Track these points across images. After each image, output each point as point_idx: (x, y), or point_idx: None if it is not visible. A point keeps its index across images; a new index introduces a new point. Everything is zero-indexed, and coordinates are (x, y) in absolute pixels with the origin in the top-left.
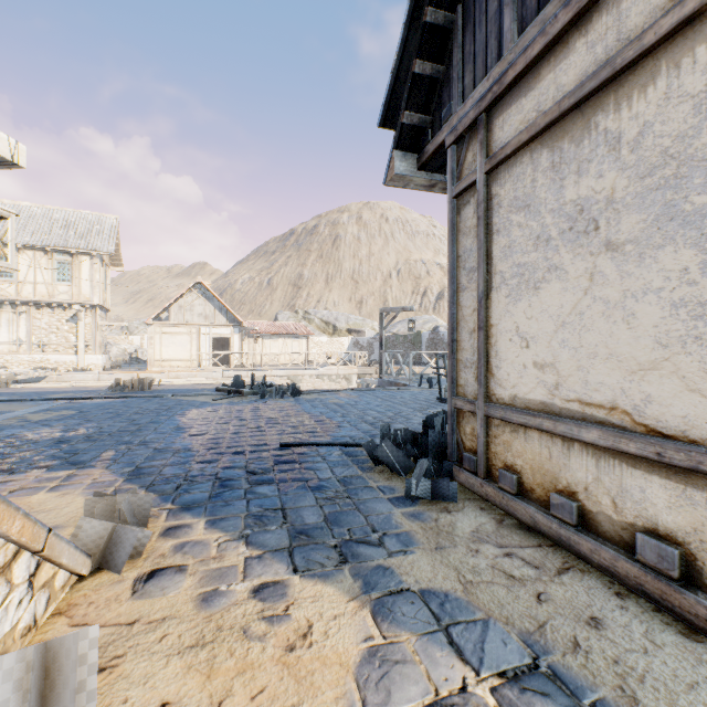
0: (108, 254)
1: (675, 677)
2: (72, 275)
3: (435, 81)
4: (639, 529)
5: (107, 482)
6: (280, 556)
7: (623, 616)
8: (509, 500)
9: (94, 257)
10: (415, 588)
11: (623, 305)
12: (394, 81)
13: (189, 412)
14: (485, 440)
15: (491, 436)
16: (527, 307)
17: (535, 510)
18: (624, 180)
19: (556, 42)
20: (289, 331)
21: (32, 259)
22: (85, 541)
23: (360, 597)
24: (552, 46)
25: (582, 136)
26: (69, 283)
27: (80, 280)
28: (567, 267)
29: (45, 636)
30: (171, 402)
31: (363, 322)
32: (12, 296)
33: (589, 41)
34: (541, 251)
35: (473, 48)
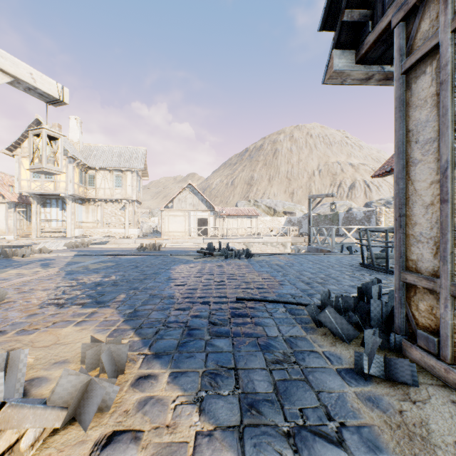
0: (140, 170)
1: None
2: (122, 183)
3: None
4: None
5: (112, 321)
6: (229, 437)
7: None
8: None
9: (133, 172)
10: None
11: None
12: None
13: (178, 267)
14: (451, 322)
15: None
16: None
17: None
18: None
19: None
20: (245, 214)
21: (103, 175)
22: (62, 394)
23: None
24: None
25: None
26: (120, 188)
27: (126, 185)
28: None
29: None
30: (169, 259)
31: (294, 206)
32: (94, 196)
33: None
34: None
35: None
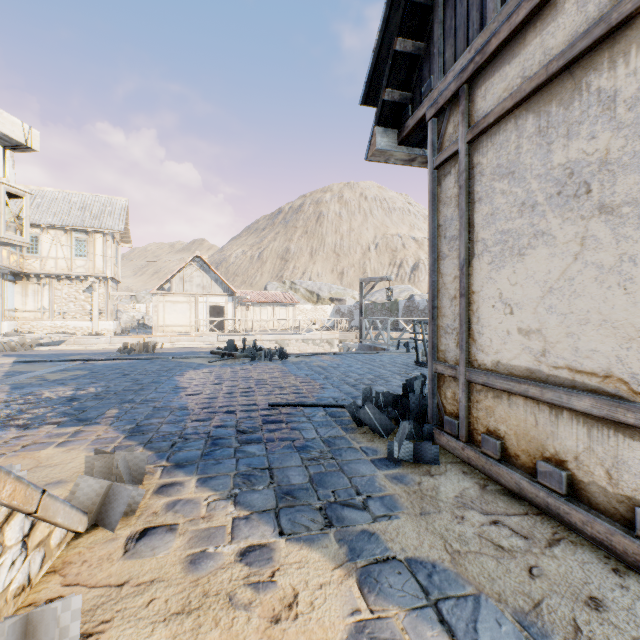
0: (119, 232)
1: None
2: (88, 251)
3: (416, 58)
4: (637, 503)
5: (109, 438)
6: (266, 517)
7: (625, 597)
8: (492, 466)
9: (106, 235)
10: (402, 556)
11: (619, 269)
12: (376, 59)
13: (187, 373)
14: (467, 404)
15: (472, 401)
16: (511, 274)
17: (520, 477)
18: (620, 140)
19: (542, 5)
20: (278, 300)
21: (54, 237)
22: (82, 499)
23: (346, 564)
24: (539, 10)
25: (572, 98)
26: (85, 258)
27: (94, 255)
28: (555, 232)
29: (38, 596)
30: (171, 364)
31: (344, 291)
32: (37, 270)
33: (580, 0)
34: (527, 217)
35: (454, 22)
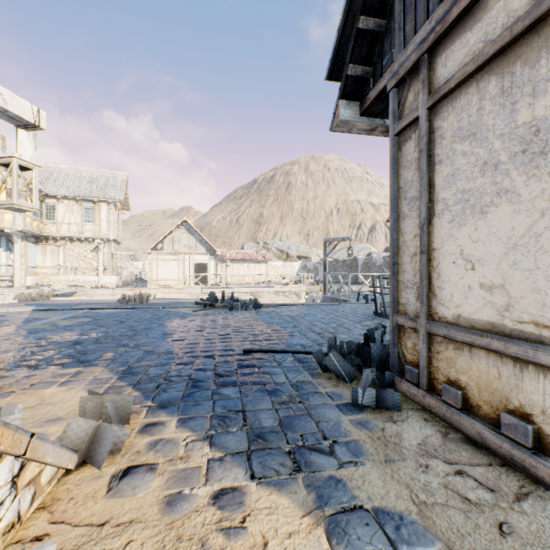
0: (120, 201)
1: None
2: (94, 217)
3: (377, 35)
4: None
5: (104, 379)
6: (239, 459)
7: None
8: (453, 414)
9: (110, 204)
10: (368, 506)
11: None
12: (340, 37)
13: (174, 321)
14: (427, 355)
15: (432, 352)
16: (472, 231)
17: (482, 427)
18: None
19: None
20: (252, 258)
21: (67, 206)
22: (72, 438)
23: (314, 512)
24: None
25: (538, 56)
26: (92, 223)
27: (100, 220)
28: (519, 190)
29: (26, 533)
30: (161, 313)
31: (310, 250)
32: (54, 233)
33: None
34: (489, 176)
35: None
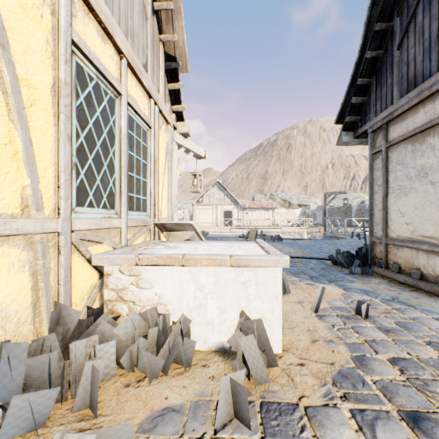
0: None
1: (437, 305)
2: None
3: (362, 103)
4: None
5: None
6: (308, 280)
7: (428, 298)
8: (395, 275)
9: None
10: (356, 288)
11: (435, 203)
12: (343, 106)
13: None
14: (385, 253)
15: (388, 252)
16: (402, 202)
17: (405, 276)
18: (435, 161)
19: (413, 107)
20: (262, 206)
21: None
22: None
23: (338, 287)
24: (412, 108)
25: (422, 143)
26: None
27: None
28: (417, 188)
29: None
30: None
31: (309, 199)
32: None
33: (424, 111)
34: (408, 181)
35: (380, 94)
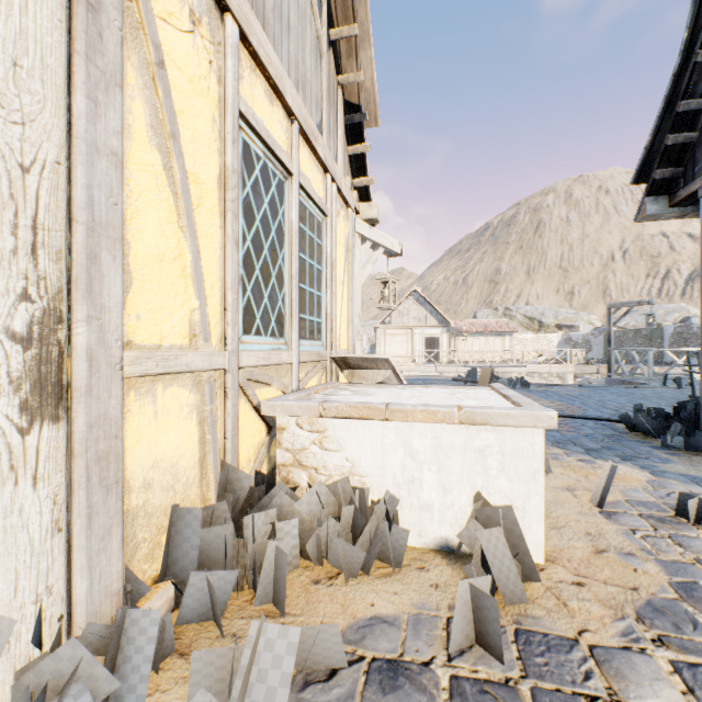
0: None
1: None
2: None
3: (687, 143)
4: None
5: None
6: (582, 454)
7: None
8: None
9: None
10: (675, 472)
11: None
12: (647, 153)
13: None
14: None
15: None
16: None
17: None
18: None
19: None
20: (491, 329)
21: None
22: None
23: (639, 469)
24: None
25: None
26: None
27: None
28: None
29: None
30: None
31: (576, 315)
32: None
33: None
34: None
35: None
